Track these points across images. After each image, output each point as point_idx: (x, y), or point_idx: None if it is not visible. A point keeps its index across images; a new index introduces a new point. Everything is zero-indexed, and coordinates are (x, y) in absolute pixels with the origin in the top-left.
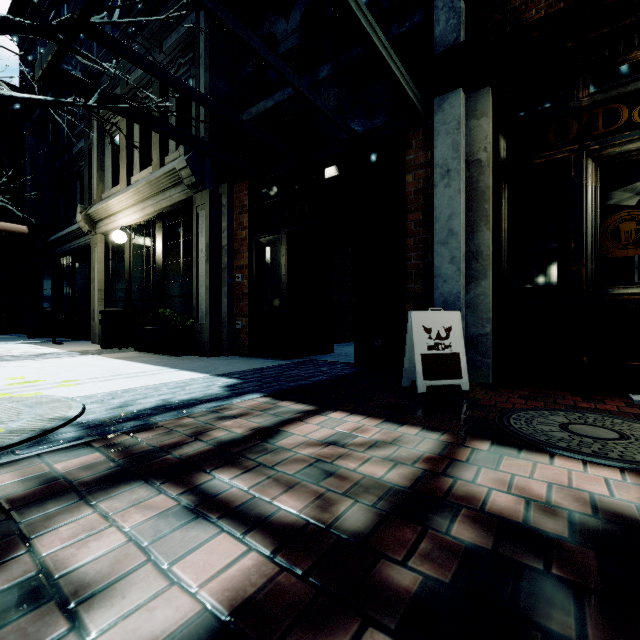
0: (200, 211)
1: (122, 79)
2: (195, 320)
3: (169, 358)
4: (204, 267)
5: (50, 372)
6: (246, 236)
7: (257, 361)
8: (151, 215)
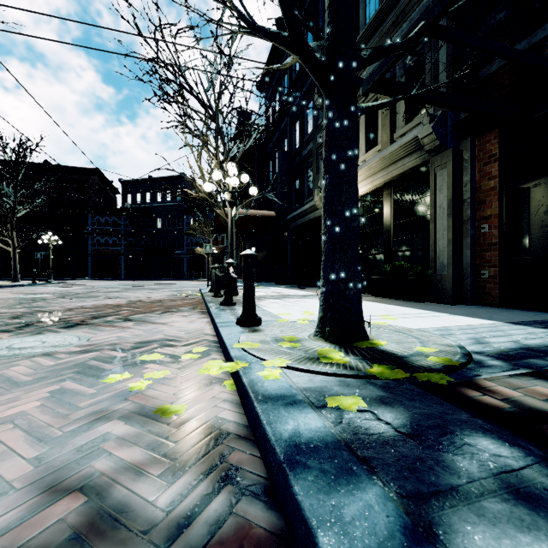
0: (438, 171)
1: None
2: (433, 270)
3: (413, 303)
4: (443, 222)
5: None
6: (495, 185)
7: (523, 312)
8: (378, 185)
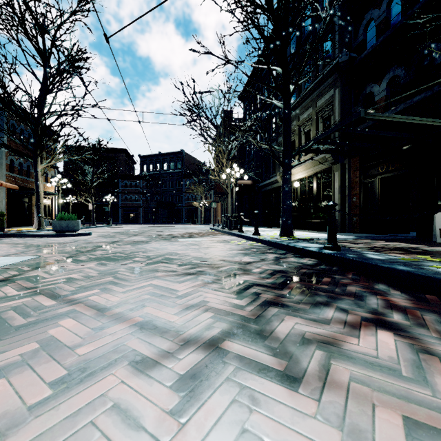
0: (335, 172)
1: (296, 118)
2: None
3: (323, 232)
4: (337, 195)
5: None
6: (357, 181)
7: (364, 234)
8: (310, 174)
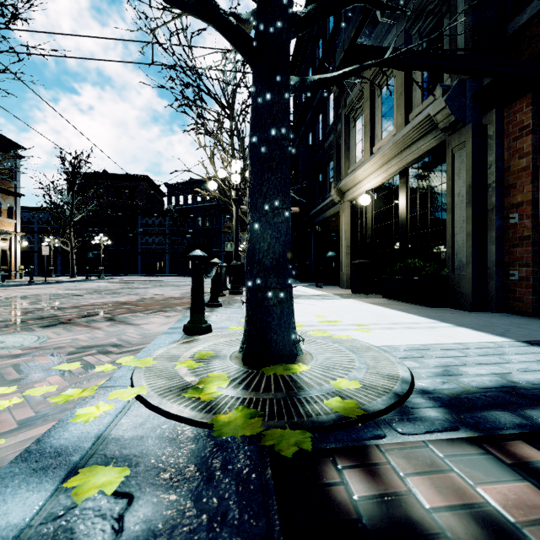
0: (456, 152)
1: None
2: (450, 270)
3: (423, 308)
4: (462, 212)
5: (334, 312)
6: (527, 164)
7: None
8: (393, 174)
